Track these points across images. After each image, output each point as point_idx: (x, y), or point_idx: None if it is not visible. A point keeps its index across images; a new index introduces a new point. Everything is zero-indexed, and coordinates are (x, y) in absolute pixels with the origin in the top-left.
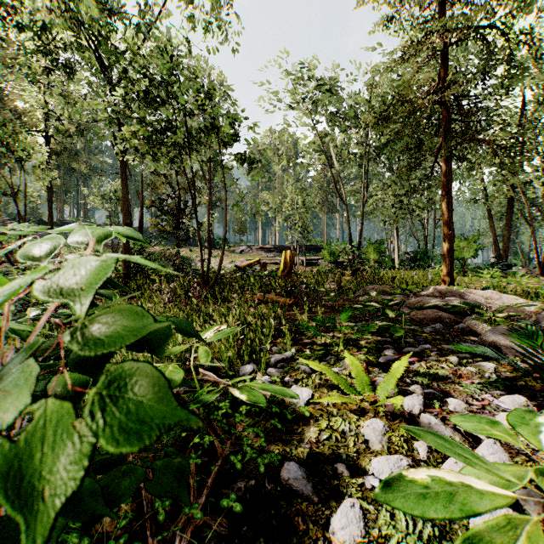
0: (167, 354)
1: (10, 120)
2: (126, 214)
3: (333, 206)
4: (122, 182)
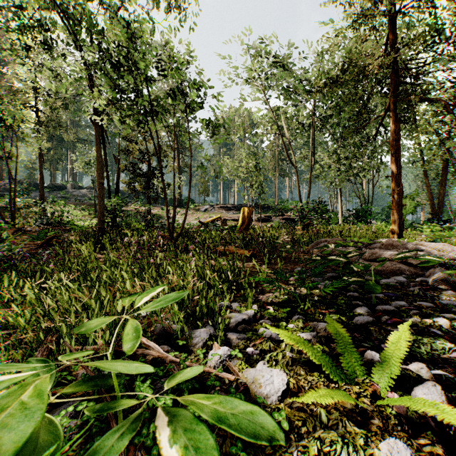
0: (81, 330)
1: (0, 92)
2: (100, 174)
3: (284, 171)
4: (97, 145)
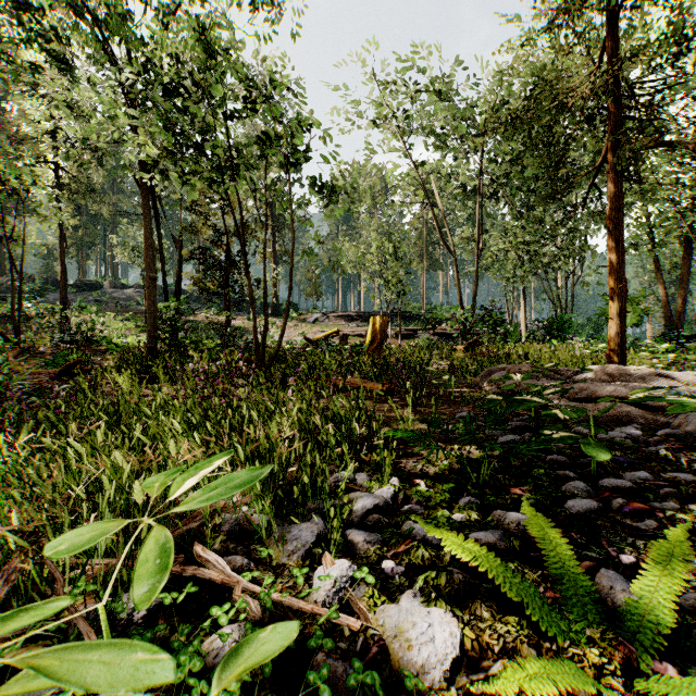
0: (62, 548)
1: None
2: (151, 265)
3: (436, 261)
4: (146, 220)
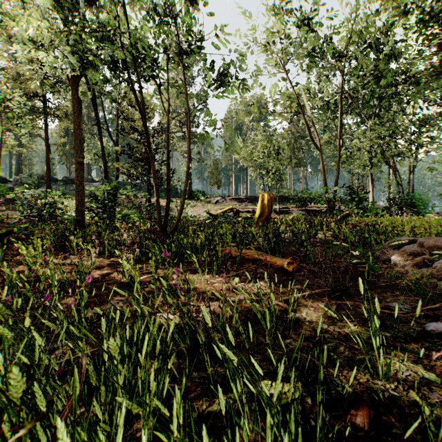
0: None
1: None
2: (78, 151)
3: (300, 161)
4: (74, 114)
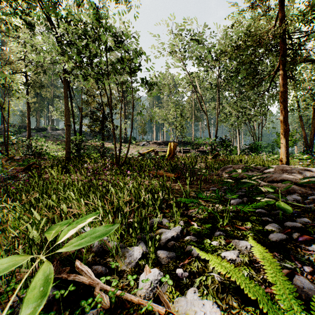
0: None
1: None
2: (67, 119)
3: (198, 118)
4: (65, 98)
